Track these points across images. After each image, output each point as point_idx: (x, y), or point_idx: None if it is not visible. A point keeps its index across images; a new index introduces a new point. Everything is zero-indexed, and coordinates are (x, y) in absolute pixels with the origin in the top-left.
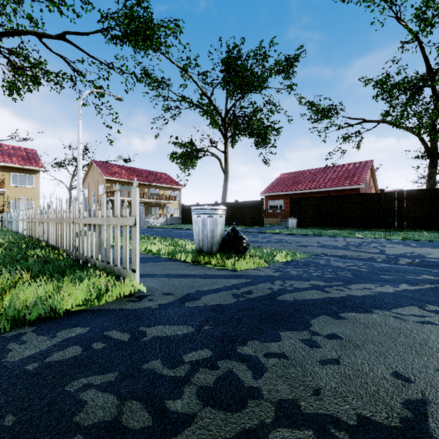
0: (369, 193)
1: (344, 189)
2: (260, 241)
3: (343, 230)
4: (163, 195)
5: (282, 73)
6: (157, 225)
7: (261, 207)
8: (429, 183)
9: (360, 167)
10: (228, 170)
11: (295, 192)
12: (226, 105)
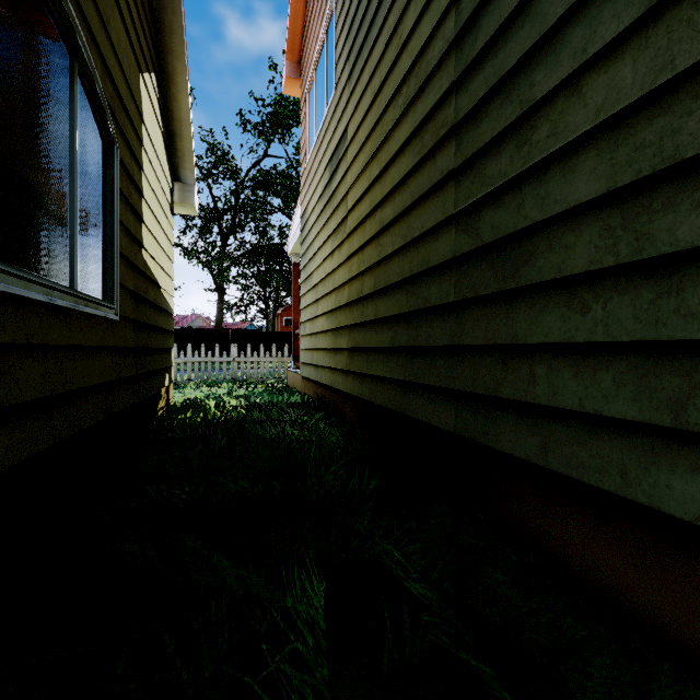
0: None
1: None
2: None
3: None
4: None
5: None
6: None
7: None
8: (218, 317)
9: None
10: None
11: None
12: None
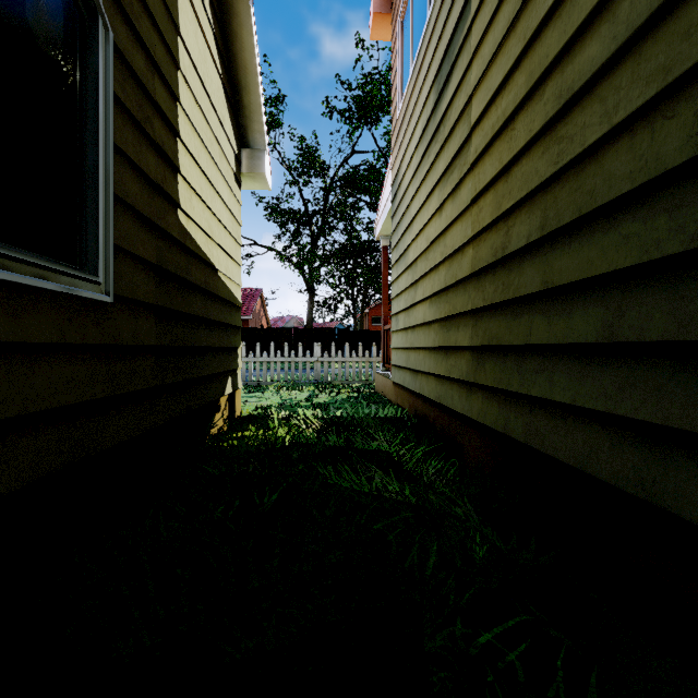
0: (252, 328)
1: None
2: None
3: None
4: None
5: None
6: None
7: None
8: (309, 317)
9: (250, 296)
10: None
11: None
12: None
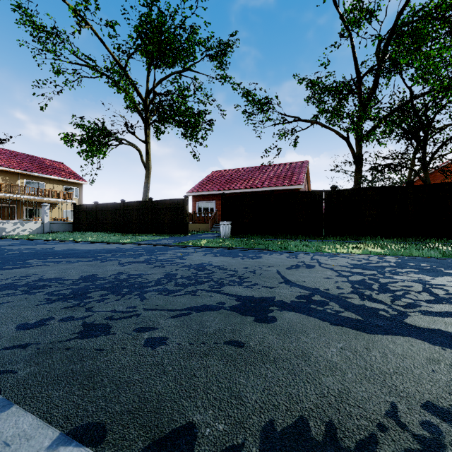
0: (319, 191)
1: (283, 190)
2: (141, 282)
3: (294, 239)
4: (52, 190)
5: (215, 61)
6: (22, 234)
7: (185, 208)
8: None
9: (297, 167)
10: (150, 165)
11: (229, 191)
12: (148, 84)
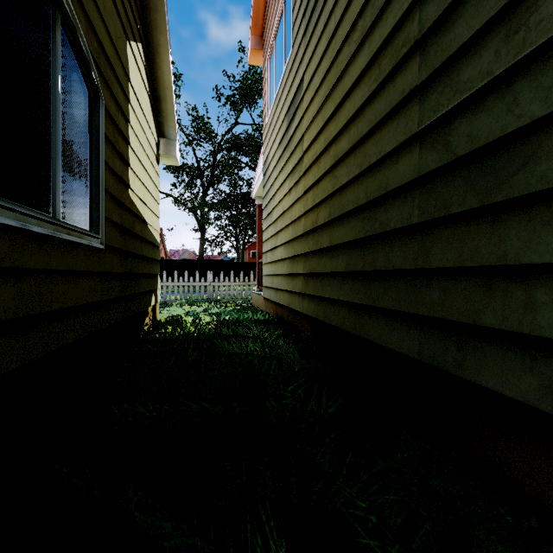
0: None
1: None
2: None
3: None
4: None
5: None
6: None
7: None
8: (200, 251)
9: None
10: None
11: None
12: None
